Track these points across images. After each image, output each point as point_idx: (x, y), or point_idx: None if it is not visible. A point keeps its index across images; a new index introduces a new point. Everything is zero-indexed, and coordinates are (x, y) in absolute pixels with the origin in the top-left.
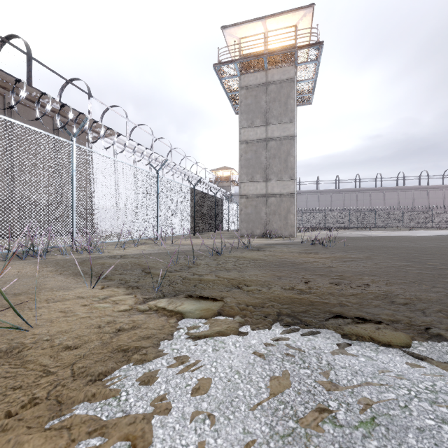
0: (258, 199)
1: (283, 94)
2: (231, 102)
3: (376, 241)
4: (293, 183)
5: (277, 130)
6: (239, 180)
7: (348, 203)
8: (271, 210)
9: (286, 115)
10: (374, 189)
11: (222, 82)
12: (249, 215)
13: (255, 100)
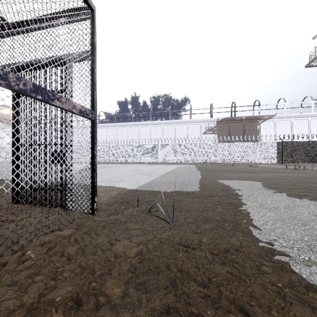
0: None
1: None
2: None
3: None
4: None
5: None
6: None
7: None
8: None
9: None
10: None
11: None
12: None
13: None
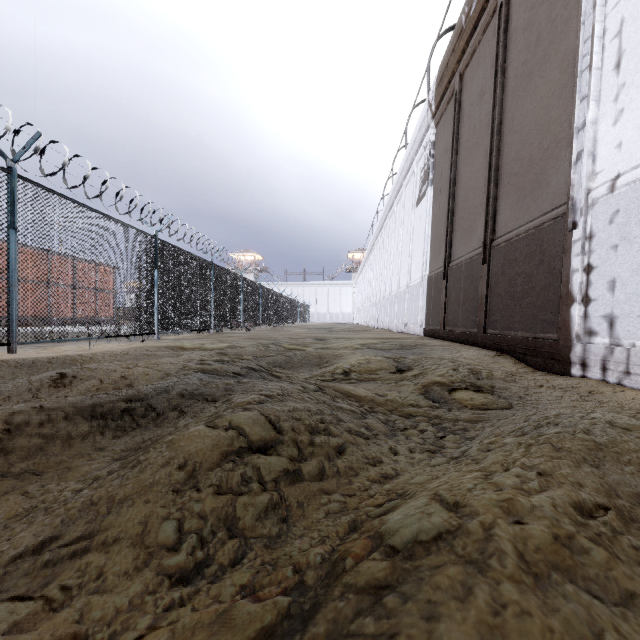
0: None
1: None
2: None
3: None
4: None
5: None
6: None
7: None
8: None
9: None
10: None
11: None
12: None
13: None
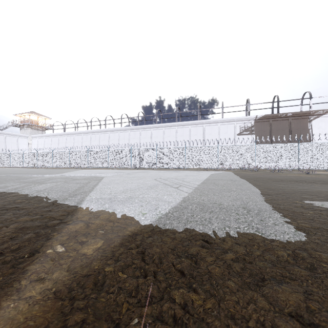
0: None
1: None
2: None
3: None
4: None
5: None
6: None
7: None
8: None
9: None
10: None
11: None
12: None
13: None
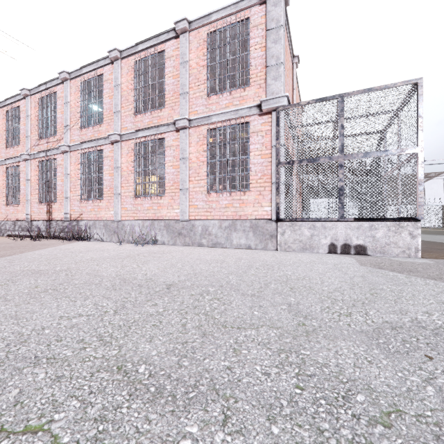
0: None
1: None
2: None
3: None
4: None
5: None
6: None
7: None
8: None
9: None
10: None
11: None
12: None
13: None
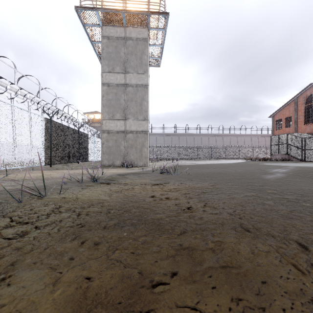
0: (118, 135)
1: (138, 50)
2: (96, 51)
3: (204, 168)
4: (147, 123)
5: (134, 78)
6: (101, 117)
7: (182, 142)
8: (129, 144)
9: (141, 67)
10: (196, 134)
11: (85, 29)
12: (110, 148)
13: (116, 50)
